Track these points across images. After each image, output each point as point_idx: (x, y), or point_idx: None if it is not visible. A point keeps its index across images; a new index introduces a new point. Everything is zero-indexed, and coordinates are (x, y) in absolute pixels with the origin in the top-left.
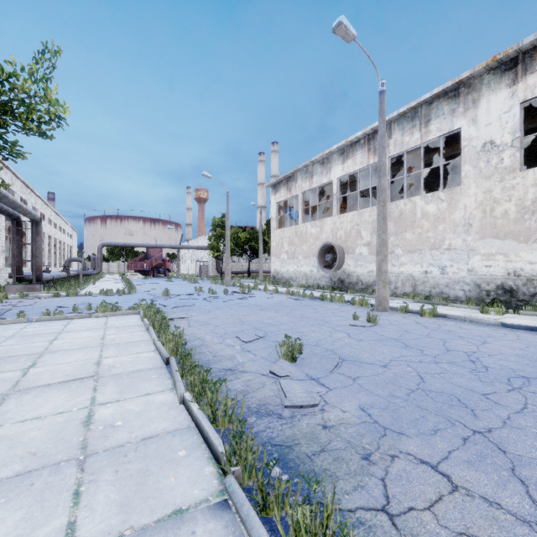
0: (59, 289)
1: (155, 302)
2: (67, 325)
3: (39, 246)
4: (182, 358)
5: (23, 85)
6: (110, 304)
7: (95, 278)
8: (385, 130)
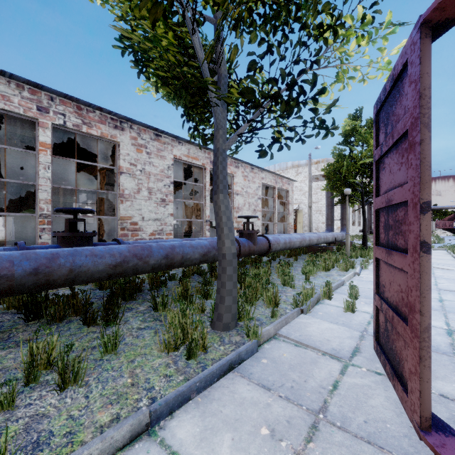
0: None
1: None
2: None
3: None
4: None
5: None
6: None
7: None
8: None
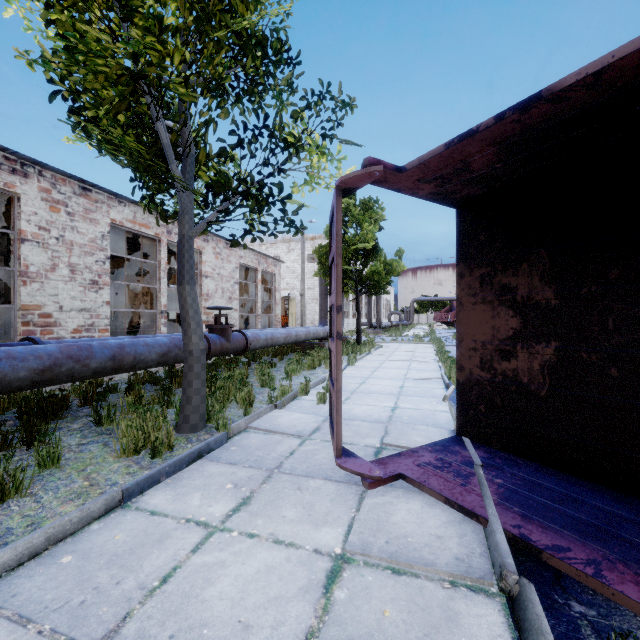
0: (390, 332)
1: (445, 341)
2: (401, 344)
3: (379, 306)
4: (438, 347)
5: (395, 266)
6: (418, 338)
7: (408, 328)
8: None
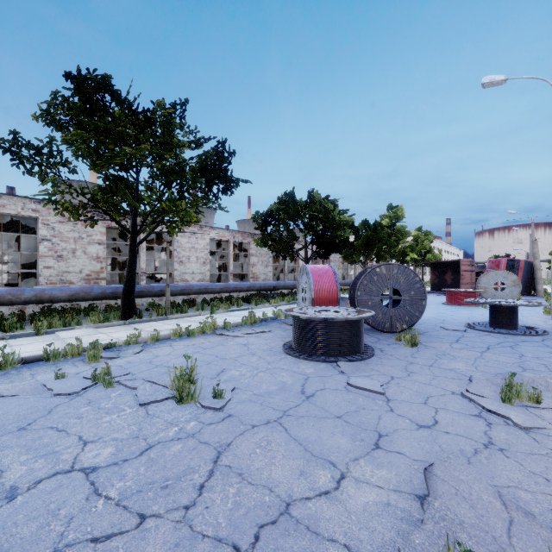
0: None
1: None
2: None
3: None
4: None
5: (437, 256)
6: None
7: None
8: (532, 234)
